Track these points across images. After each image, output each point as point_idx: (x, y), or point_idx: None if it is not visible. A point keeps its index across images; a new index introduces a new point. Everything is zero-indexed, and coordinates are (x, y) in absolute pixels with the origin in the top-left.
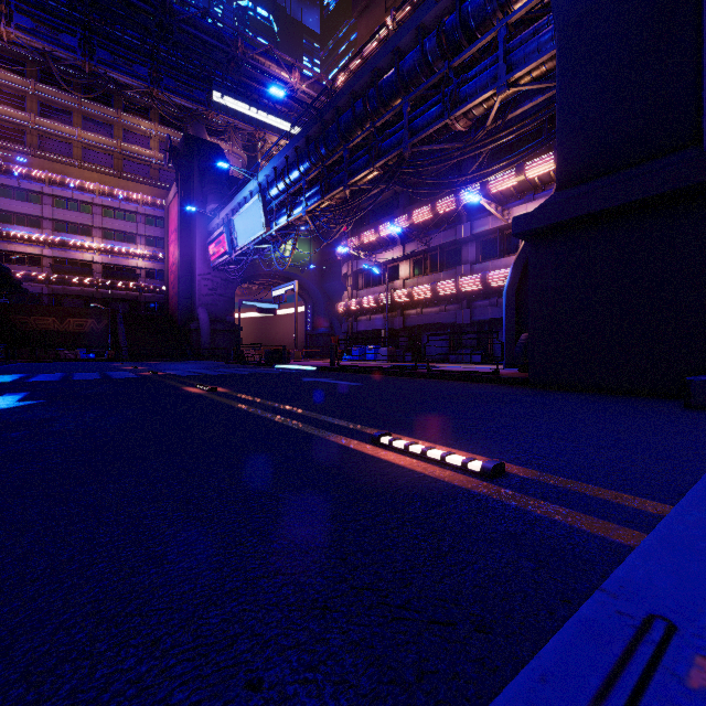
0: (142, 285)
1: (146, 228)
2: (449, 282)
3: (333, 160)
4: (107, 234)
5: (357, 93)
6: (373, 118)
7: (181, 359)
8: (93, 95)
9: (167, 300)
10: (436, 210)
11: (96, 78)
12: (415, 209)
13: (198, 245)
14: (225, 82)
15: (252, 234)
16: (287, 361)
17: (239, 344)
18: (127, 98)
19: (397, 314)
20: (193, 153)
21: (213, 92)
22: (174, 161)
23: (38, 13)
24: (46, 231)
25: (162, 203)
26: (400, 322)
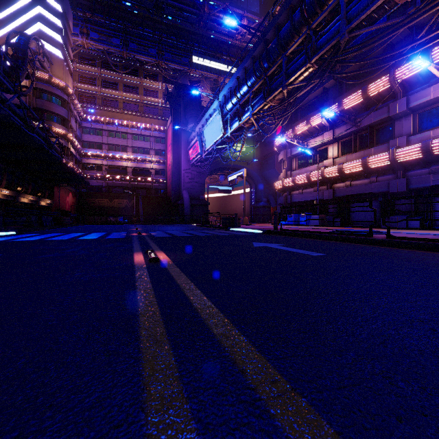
0: (153, 178)
1: (155, 145)
2: (382, 155)
3: (273, 71)
4: (135, 150)
5: (295, 6)
6: (309, 22)
7: (172, 223)
8: (128, 70)
9: (166, 187)
10: (367, 93)
11: (129, 61)
12: (344, 97)
13: (182, 151)
14: (200, 49)
15: (214, 138)
16: (238, 225)
17: (205, 213)
18: (146, 70)
19: (327, 188)
20: (180, 94)
21: (193, 57)
22: (169, 100)
23: (100, 29)
24: (104, 150)
25: (164, 129)
26: (330, 194)
